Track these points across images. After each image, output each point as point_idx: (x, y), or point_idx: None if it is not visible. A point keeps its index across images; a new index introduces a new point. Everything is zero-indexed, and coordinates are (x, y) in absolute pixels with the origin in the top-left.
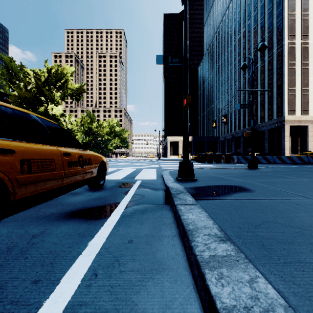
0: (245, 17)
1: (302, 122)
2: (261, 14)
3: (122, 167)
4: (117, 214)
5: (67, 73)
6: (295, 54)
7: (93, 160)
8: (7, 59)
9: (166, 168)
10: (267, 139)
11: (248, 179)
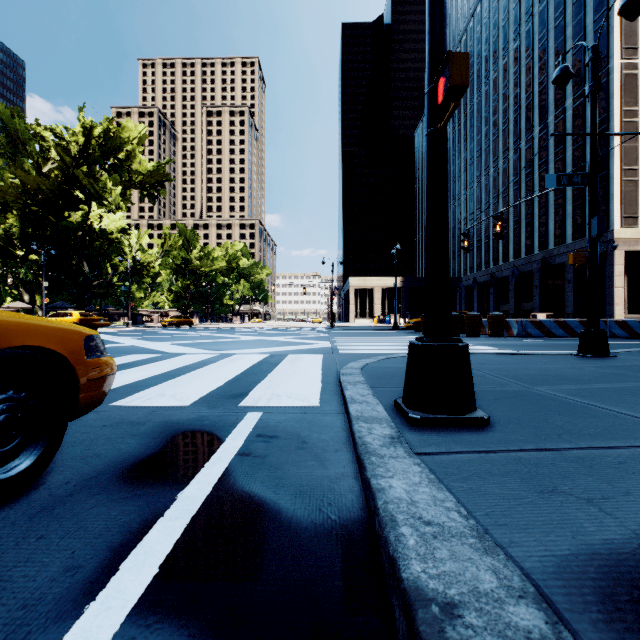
0: (520, 17)
1: None
2: (558, 6)
3: (233, 350)
4: None
5: (131, 137)
6: (637, 90)
7: None
8: (6, 112)
9: (350, 354)
10: (572, 281)
11: None
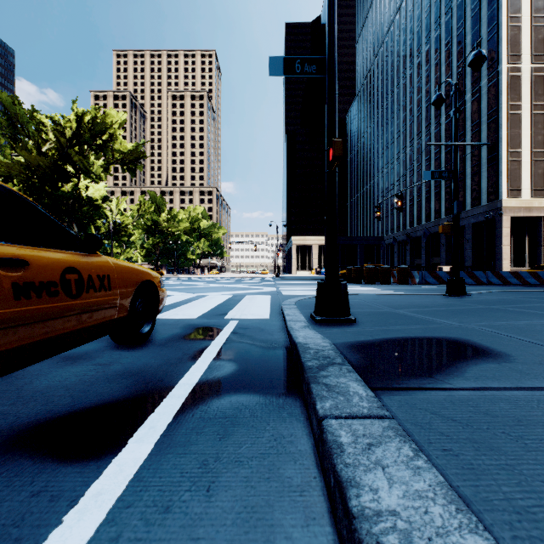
0: (430, 25)
1: (534, 210)
2: (459, 19)
3: (206, 293)
4: (147, 440)
5: (114, 123)
6: (520, 88)
7: (116, 279)
8: (8, 99)
9: (290, 295)
10: (470, 240)
11: (466, 319)
